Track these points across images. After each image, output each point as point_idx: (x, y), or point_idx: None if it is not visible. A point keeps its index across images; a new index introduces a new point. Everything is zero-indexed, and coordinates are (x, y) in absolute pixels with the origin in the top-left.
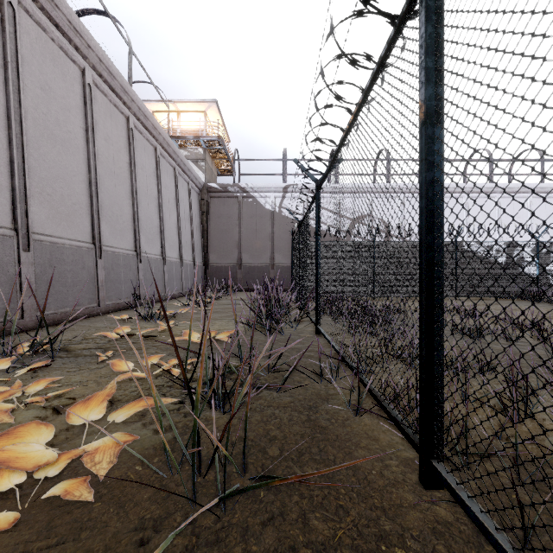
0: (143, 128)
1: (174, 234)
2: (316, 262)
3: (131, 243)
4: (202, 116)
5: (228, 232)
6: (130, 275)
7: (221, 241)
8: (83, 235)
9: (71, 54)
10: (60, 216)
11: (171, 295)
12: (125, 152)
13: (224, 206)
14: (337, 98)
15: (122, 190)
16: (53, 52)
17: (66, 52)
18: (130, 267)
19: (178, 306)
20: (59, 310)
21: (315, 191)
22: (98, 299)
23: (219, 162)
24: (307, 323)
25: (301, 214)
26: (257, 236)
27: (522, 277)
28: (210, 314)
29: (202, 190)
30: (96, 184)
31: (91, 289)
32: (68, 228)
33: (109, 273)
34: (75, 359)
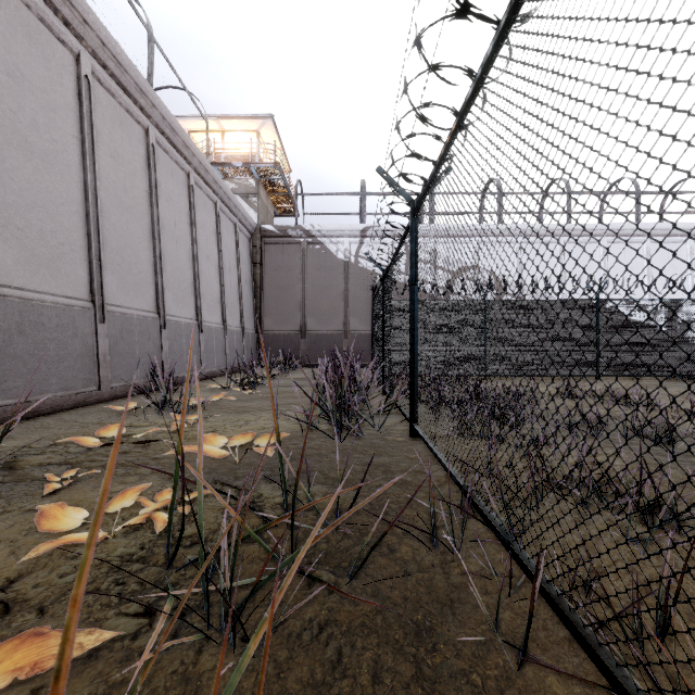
0: (169, 145)
1: (215, 291)
2: (412, 326)
3: (151, 301)
4: (254, 137)
5: (288, 290)
6: (150, 345)
7: (279, 301)
8: (75, 289)
9: (58, 30)
10: (37, 261)
11: (210, 373)
12: (143, 176)
13: (283, 255)
14: (463, 9)
15: (137, 228)
16: (28, 24)
17: (51, 27)
18: (148, 335)
19: (216, 388)
20: (34, 397)
21: (410, 216)
22: (98, 380)
23: (277, 197)
24: (395, 417)
25: (384, 266)
26: (327, 294)
27: (689, 349)
28: (105, 482)
29: (254, 234)
30: (97, 218)
31: (87, 365)
32: (51, 278)
33: (116, 343)
34: (12, 486)
